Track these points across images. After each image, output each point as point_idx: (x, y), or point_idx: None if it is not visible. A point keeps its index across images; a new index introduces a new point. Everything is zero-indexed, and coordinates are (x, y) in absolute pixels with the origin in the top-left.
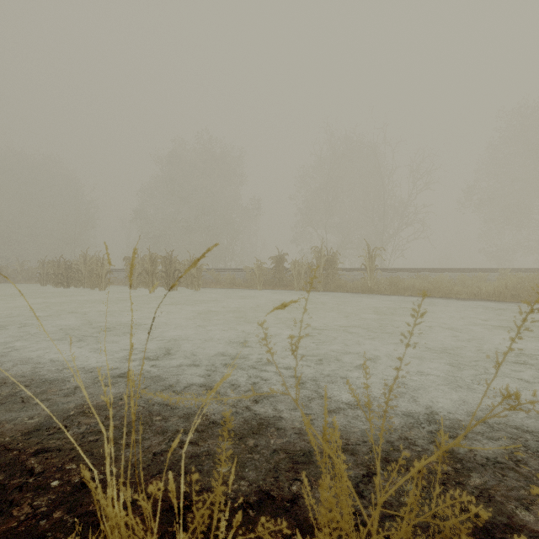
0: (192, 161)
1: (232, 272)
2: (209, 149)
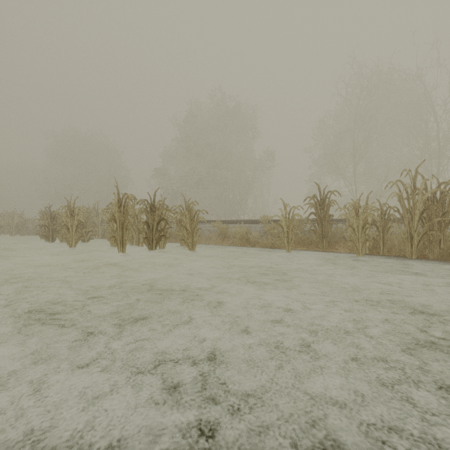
0: (207, 120)
1: (245, 224)
2: (222, 105)
